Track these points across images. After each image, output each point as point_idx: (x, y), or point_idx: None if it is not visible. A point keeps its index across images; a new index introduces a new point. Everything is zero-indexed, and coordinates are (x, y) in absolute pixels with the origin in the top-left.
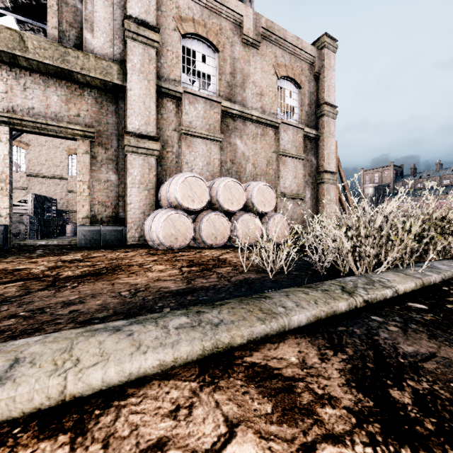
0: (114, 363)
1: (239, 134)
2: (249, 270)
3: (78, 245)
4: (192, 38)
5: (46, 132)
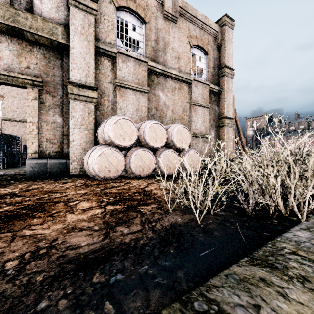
0: None
1: (161, 87)
2: (174, 208)
3: (26, 176)
4: (125, 11)
5: None
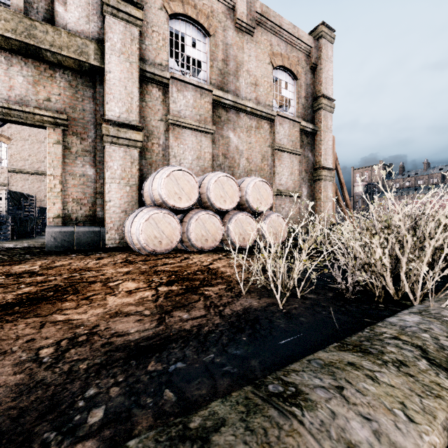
0: None
1: (232, 126)
2: (248, 290)
3: (46, 249)
4: (181, 20)
5: (8, 117)
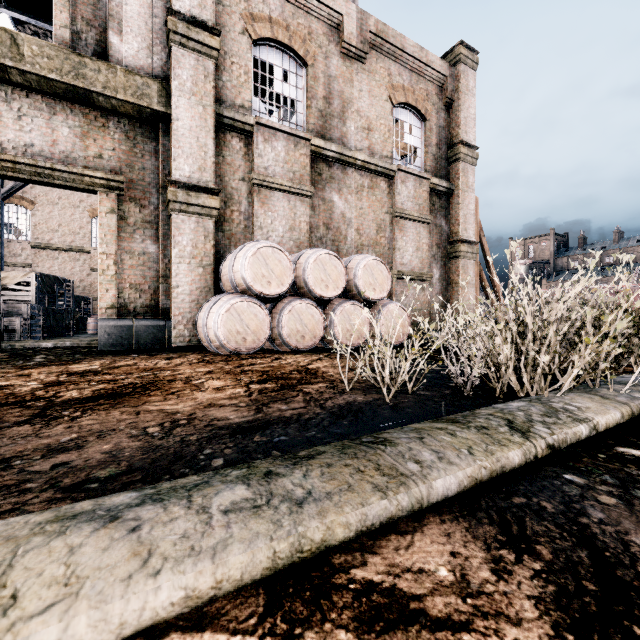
0: (88, 603)
1: (337, 186)
2: (353, 387)
3: (99, 349)
4: (269, 46)
5: (51, 180)
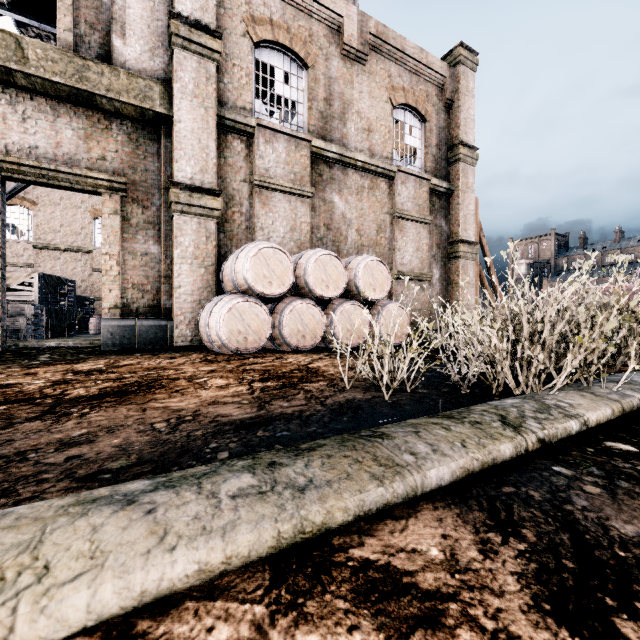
0: (113, 573)
1: (337, 187)
2: (353, 386)
3: (102, 348)
4: (270, 48)
5: (55, 182)
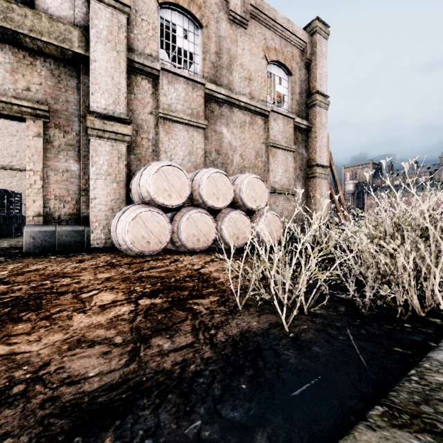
0: None
1: (225, 121)
2: (245, 303)
3: (25, 251)
4: (172, 9)
5: None
